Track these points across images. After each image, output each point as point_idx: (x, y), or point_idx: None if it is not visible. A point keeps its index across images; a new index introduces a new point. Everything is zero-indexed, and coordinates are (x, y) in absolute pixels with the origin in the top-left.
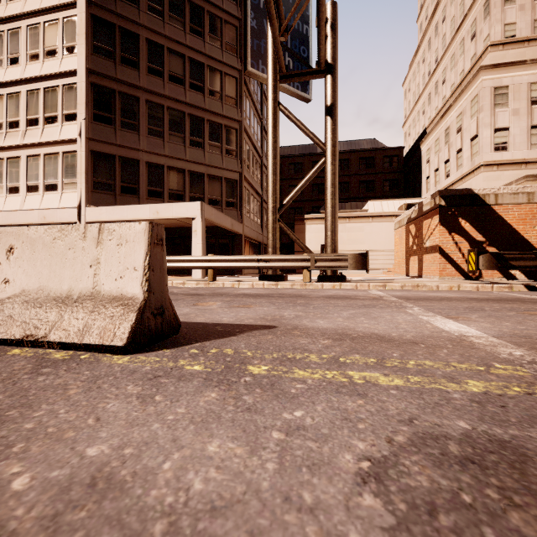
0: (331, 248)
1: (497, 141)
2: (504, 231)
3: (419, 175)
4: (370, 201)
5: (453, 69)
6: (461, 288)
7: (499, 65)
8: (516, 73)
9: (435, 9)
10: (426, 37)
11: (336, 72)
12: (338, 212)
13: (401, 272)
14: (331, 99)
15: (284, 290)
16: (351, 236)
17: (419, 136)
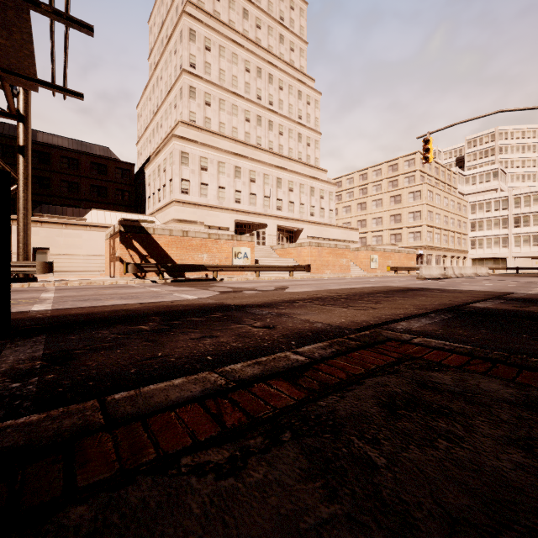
0: (23, 257)
1: (183, 187)
2: (158, 250)
3: (144, 193)
4: (94, 210)
5: (166, 121)
6: (118, 283)
7: (184, 138)
8: (193, 147)
9: (156, 65)
10: (152, 81)
11: (28, 123)
12: (55, 217)
13: (108, 273)
14: (24, 142)
15: None
16: (69, 241)
17: (146, 160)
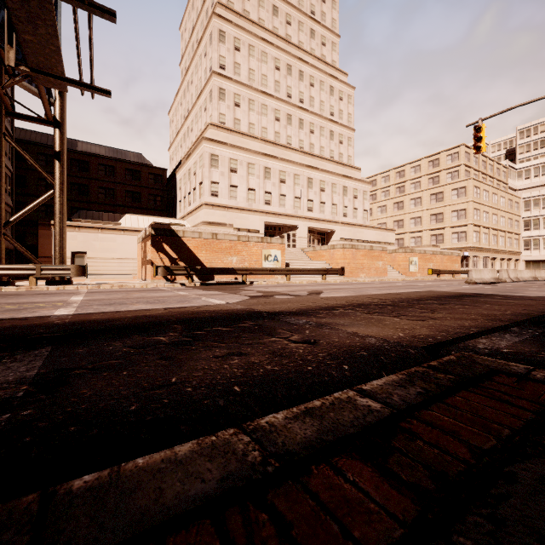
0: (59, 260)
1: (213, 190)
2: (188, 253)
3: (175, 198)
4: (128, 215)
5: (196, 124)
6: (148, 286)
7: (214, 140)
8: (223, 149)
9: (187, 69)
10: (183, 86)
11: (64, 128)
12: (92, 222)
13: (140, 277)
14: (59, 148)
15: (5, 292)
16: (104, 245)
17: (177, 164)
